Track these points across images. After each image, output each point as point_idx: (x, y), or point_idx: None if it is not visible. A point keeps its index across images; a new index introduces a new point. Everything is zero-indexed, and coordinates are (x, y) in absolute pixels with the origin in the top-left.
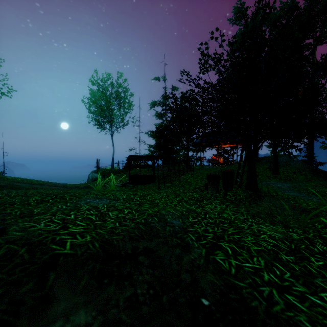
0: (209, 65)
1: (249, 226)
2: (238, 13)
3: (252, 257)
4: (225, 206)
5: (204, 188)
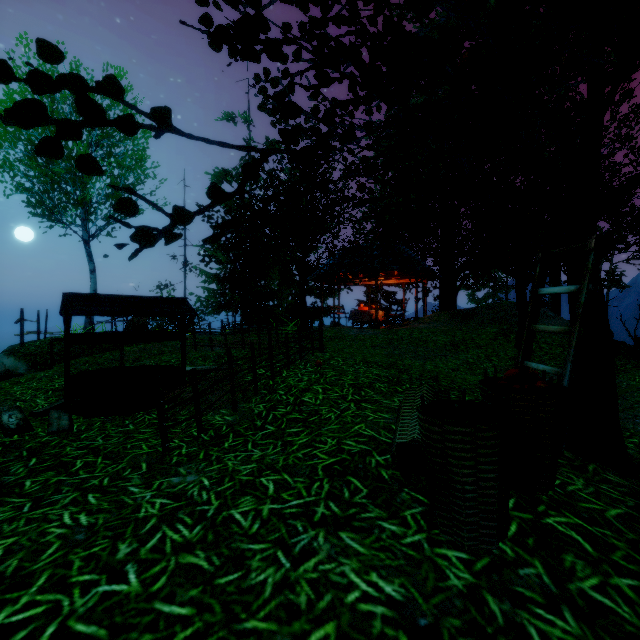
0: None
1: None
2: None
3: None
4: None
5: (388, 462)
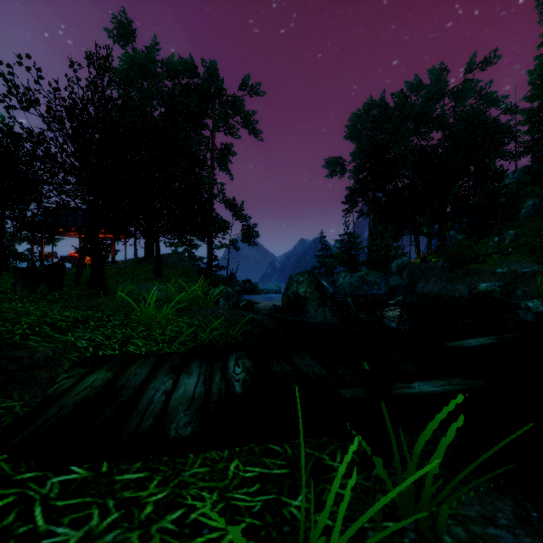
0: (18, 102)
1: (45, 312)
2: (122, 29)
3: (16, 325)
4: (33, 304)
5: (12, 290)
